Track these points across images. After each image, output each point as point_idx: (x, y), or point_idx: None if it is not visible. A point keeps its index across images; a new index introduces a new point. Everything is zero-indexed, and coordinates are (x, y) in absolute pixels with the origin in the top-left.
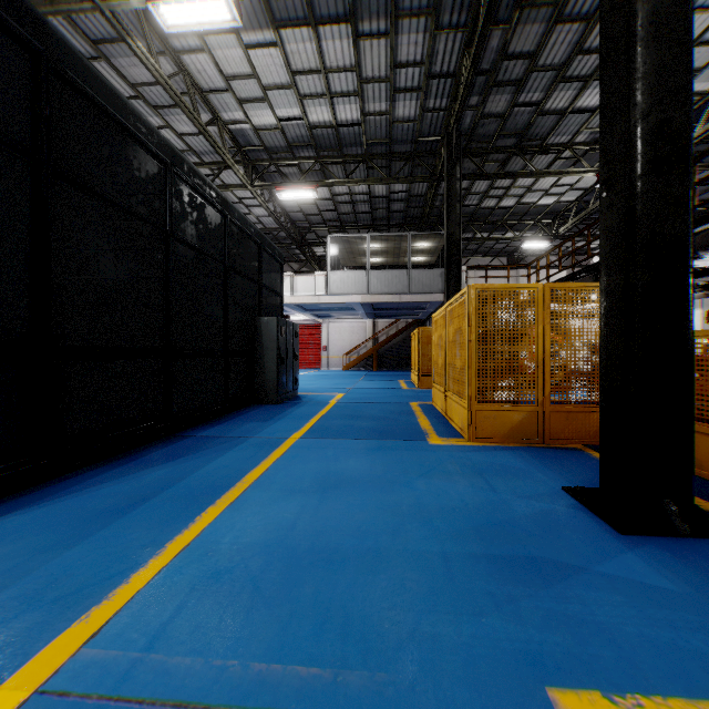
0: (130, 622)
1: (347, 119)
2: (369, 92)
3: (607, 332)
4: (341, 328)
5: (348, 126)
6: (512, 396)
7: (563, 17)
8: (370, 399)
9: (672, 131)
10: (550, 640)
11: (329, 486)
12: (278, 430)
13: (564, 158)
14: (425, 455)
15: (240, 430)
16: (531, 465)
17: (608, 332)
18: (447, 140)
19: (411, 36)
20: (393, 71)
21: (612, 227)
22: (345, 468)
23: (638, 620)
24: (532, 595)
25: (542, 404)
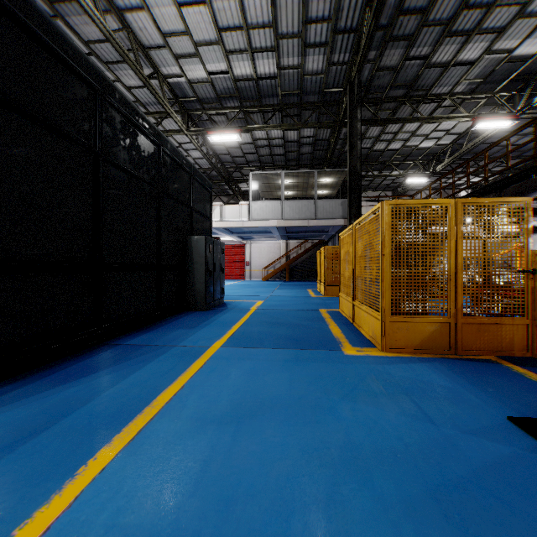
0: None
1: (265, 72)
2: (284, 48)
3: None
4: (261, 247)
5: (266, 79)
6: (424, 308)
7: None
8: (285, 306)
9: None
10: None
11: (245, 414)
12: (202, 338)
13: (444, 107)
14: (344, 369)
15: (167, 337)
16: (456, 383)
17: None
18: (349, 87)
19: None
20: (305, 28)
21: None
22: (263, 385)
23: None
24: None
25: (454, 316)
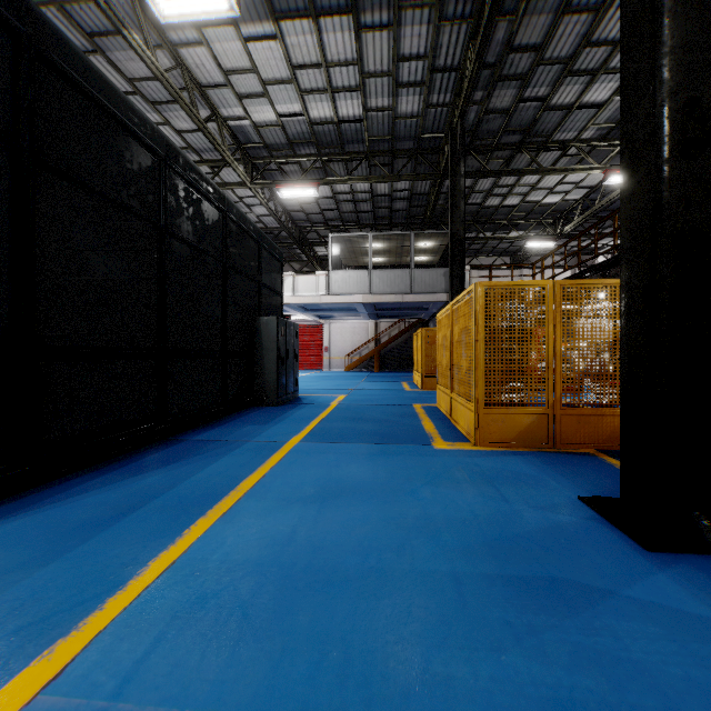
0: (99, 658)
1: (348, 115)
2: (371, 87)
3: (629, 331)
4: (343, 329)
5: (350, 123)
6: (521, 398)
7: (571, 7)
8: (372, 401)
9: (703, 110)
10: (581, 684)
11: (329, 495)
12: (277, 433)
13: (570, 156)
14: (431, 461)
15: (238, 433)
16: (543, 472)
17: (630, 331)
18: (450, 135)
19: (414, 28)
20: (396, 65)
21: (634, 217)
22: (346, 474)
23: (680, 658)
24: (556, 625)
25: (552, 407)
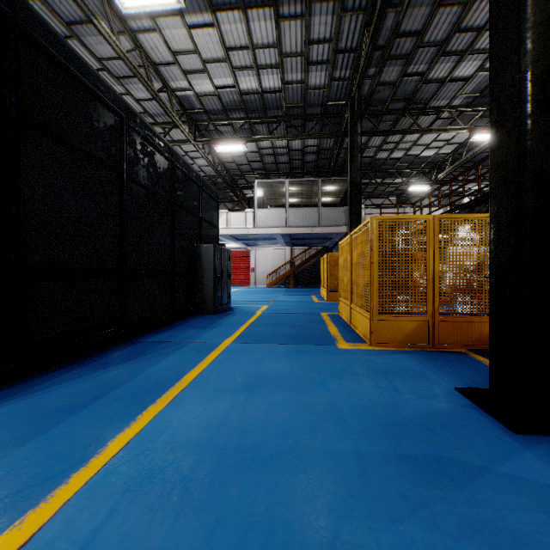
0: (62, 527)
1: (270, 87)
2: (288, 65)
3: (497, 254)
4: (266, 254)
5: (271, 93)
6: (407, 308)
7: (445, 1)
8: (289, 310)
9: None
10: None
11: (255, 386)
12: (214, 336)
13: (443, 119)
14: (336, 358)
15: (183, 336)
16: (425, 367)
17: (498, 254)
18: (350, 103)
19: (322, 17)
20: (307, 47)
21: (501, 162)
22: (268, 369)
23: None
24: (444, 498)
25: (432, 315)
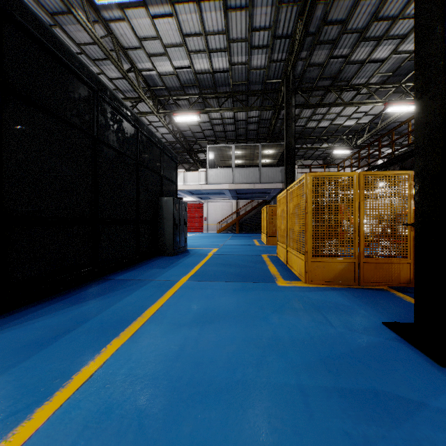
0: None
1: (219, 67)
2: (234, 49)
3: (421, 205)
4: (216, 206)
5: (220, 72)
6: (336, 251)
7: None
8: (235, 252)
9: None
10: None
11: (206, 321)
12: (172, 274)
13: (362, 94)
14: (276, 295)
15: (146, 274)
16: (354, 303)
17: (423, 204)
18: (286, 80)
19: (263, 9)
20: (250, 34)
21: (426, 122)
22: (218, 304)
23: None
24: (385, 435)
25: (358, 258)
